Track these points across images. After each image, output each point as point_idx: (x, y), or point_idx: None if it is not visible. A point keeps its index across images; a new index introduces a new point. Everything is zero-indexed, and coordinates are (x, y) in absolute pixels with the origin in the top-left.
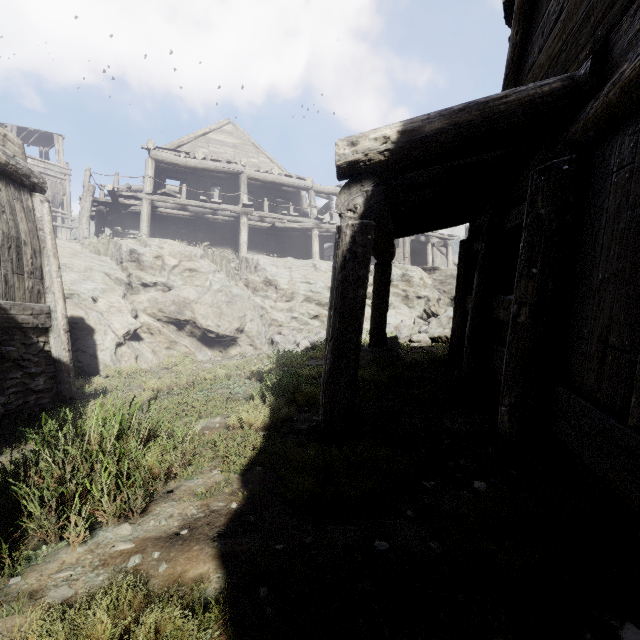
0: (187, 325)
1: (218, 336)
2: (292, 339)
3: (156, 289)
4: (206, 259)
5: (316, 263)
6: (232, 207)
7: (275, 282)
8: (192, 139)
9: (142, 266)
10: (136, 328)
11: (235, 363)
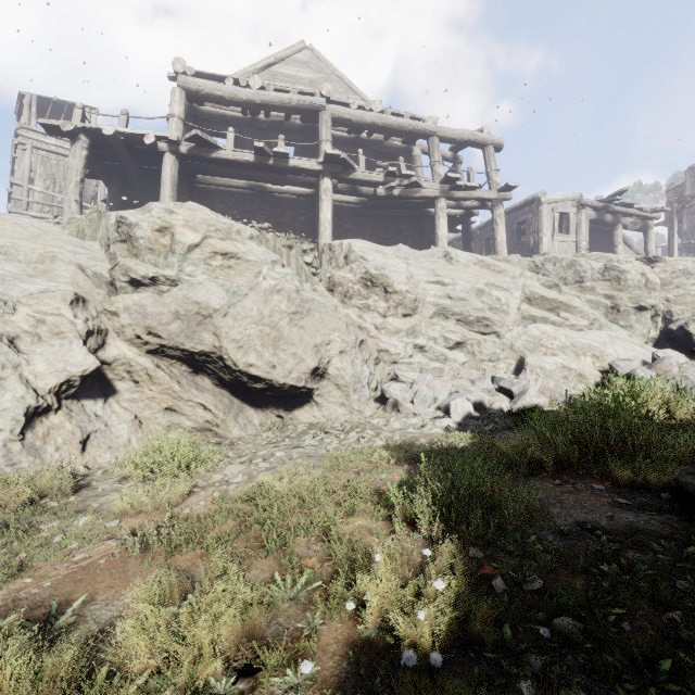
0: (208, 363)
1: (271, 387)
2: (429, 394)
3: (156, 291)
4: (263, 246)
5: (449, 250)
6: (307, 163)
7: (383, 279)
8: (249, 75)
9: (136, 248)
10: (86, 372)
11: (300, 481)
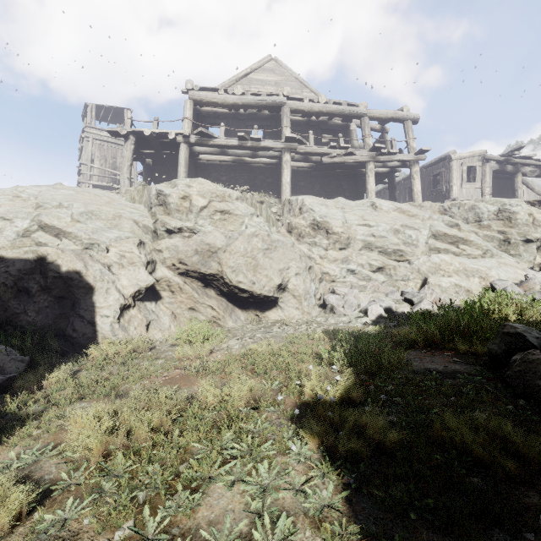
0: (214, 281)
1: (252, 296)
2: (354, 302)
3: (181, 236)
4: (244, 203)
5: (375, 201)
6: (273, 143)
7: (325, 224)
8: (233, 82)
9: (168, 210)
10: (148, 285)
11: (272, 347)
